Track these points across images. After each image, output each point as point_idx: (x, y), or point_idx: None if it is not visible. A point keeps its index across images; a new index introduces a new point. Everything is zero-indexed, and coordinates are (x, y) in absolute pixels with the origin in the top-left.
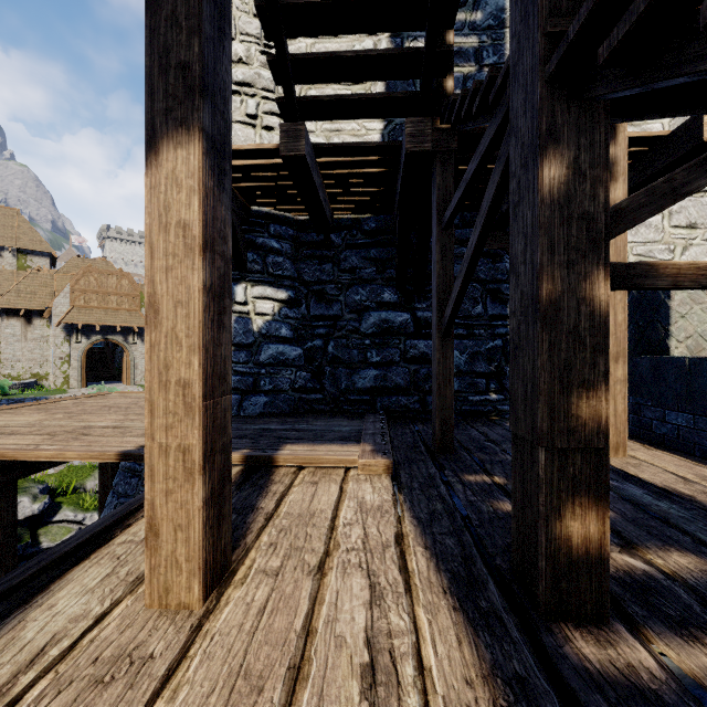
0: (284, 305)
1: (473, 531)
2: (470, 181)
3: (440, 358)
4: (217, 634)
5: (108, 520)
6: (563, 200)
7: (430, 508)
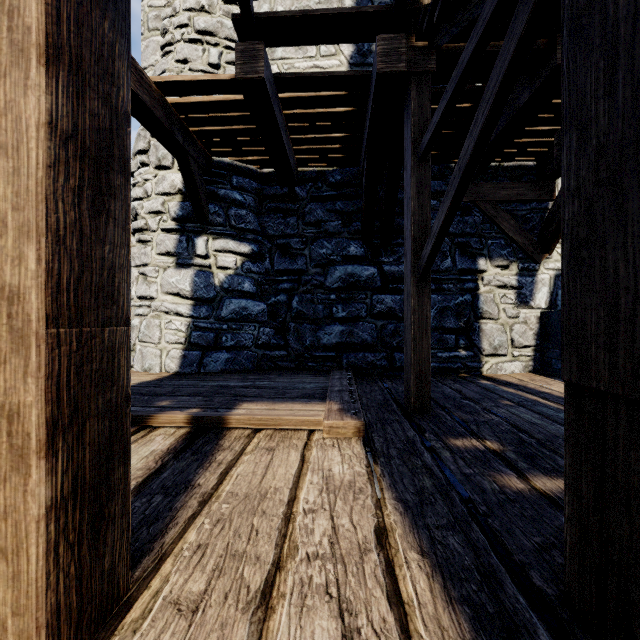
0: (247, 259)
1: (481, 522)
2: (462, 75)
3: (415, 305)
4: None
5: None
6: None
7: (416, 485)
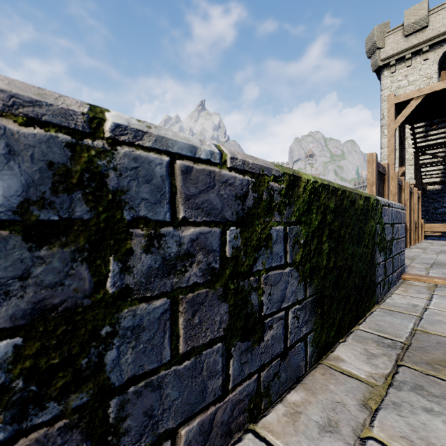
0: None
1: None
2: None
3: None
4: None
5: None
6: None
7: None
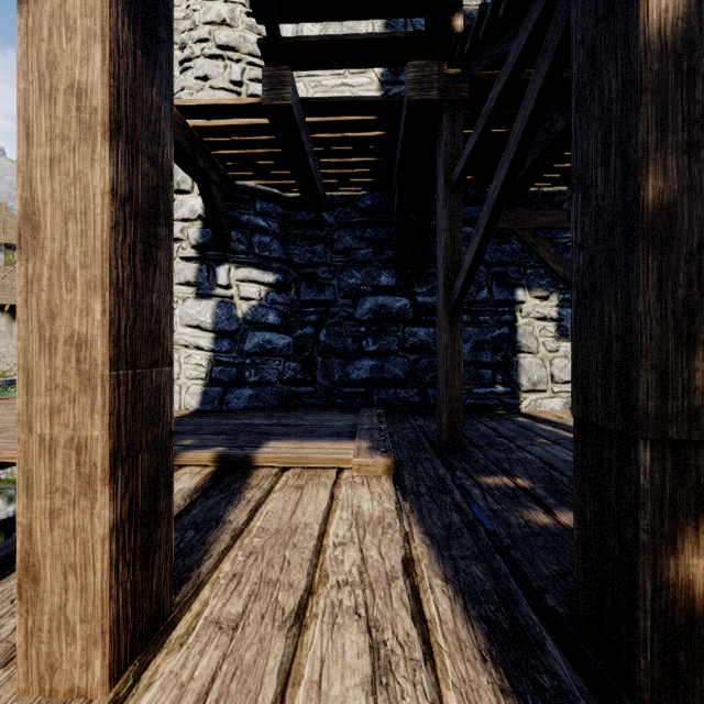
0: (272, 289)
1: (504, 553)
2: (491, 113)
3: (447, 340)
4: None
5: None
6: (682, 45)
7: (444, 521)
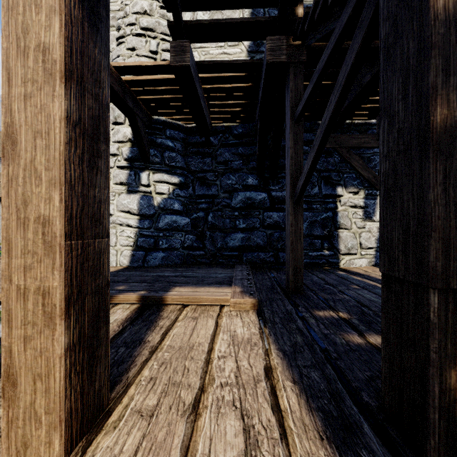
0: (176, 187)
1: (333, 363)
2: (323, 69)
3: (292, 221)
4: None
5: None
6: None
7: (292, 341)
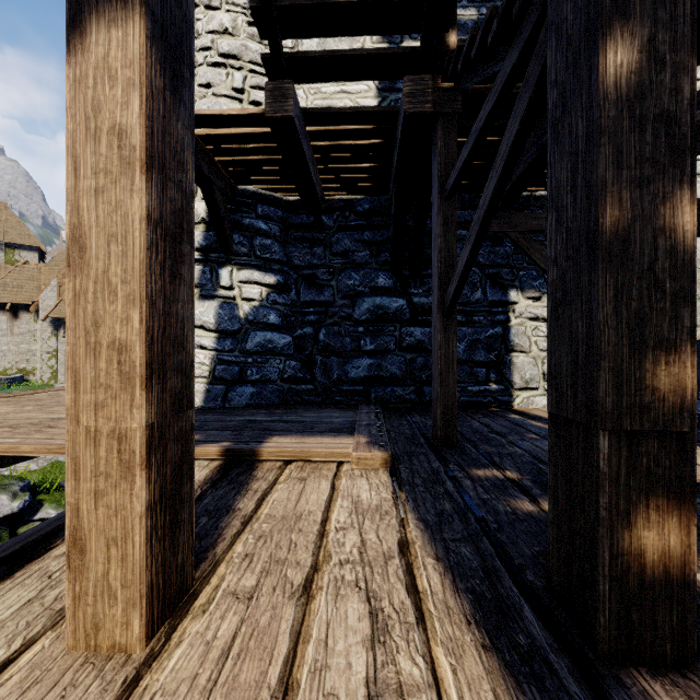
0: (272, 290)
1: (491, 537)
2: (481, 131)
3: (442, 341)
4: (158, 693)
5: (48, 526)
6: (634, 95)
7: (437, 508)
